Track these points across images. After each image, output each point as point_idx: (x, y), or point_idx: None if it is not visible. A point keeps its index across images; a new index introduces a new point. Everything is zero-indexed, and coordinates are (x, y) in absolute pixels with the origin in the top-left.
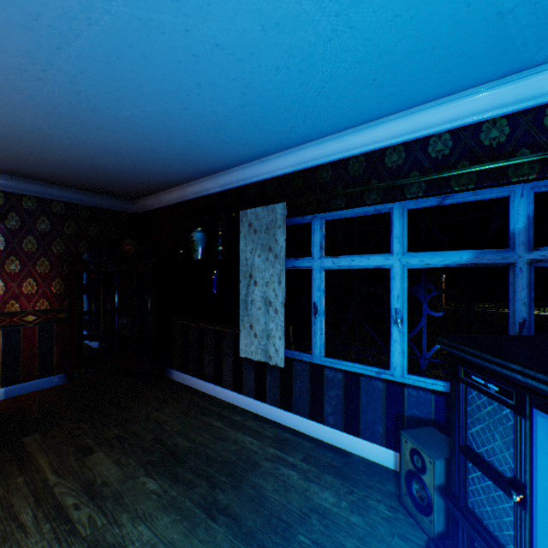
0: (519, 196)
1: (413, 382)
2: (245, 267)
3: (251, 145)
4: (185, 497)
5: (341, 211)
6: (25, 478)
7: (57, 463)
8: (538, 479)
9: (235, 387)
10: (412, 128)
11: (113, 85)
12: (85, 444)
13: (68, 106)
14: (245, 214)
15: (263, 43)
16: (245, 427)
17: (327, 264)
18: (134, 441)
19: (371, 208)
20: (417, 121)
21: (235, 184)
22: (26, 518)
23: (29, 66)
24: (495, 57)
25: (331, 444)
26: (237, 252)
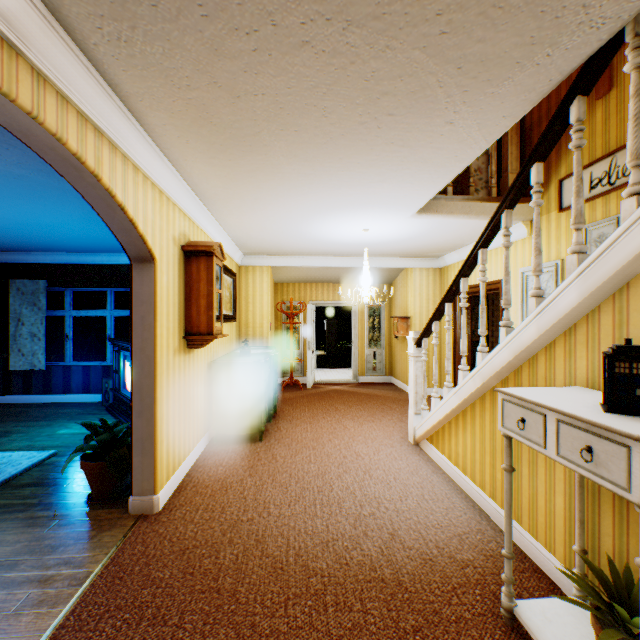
0: None
1: None
2: (15, 315)
3: (22, 248)
4: None
5: (83, 288)
6: None
7: None
8: (121, 366)
9: (5, 392)
10: (113, 260)
11: None
12: None
13: None
14: (15, 282)
15: (35, 237)
16: (17, 407)
17: (75, 314)
18: None
19: (98, 289)
20: (115, 258)
21: (5, 261)
22: None
23: None
24: None
25: (76, 402)
26: (7, 304)
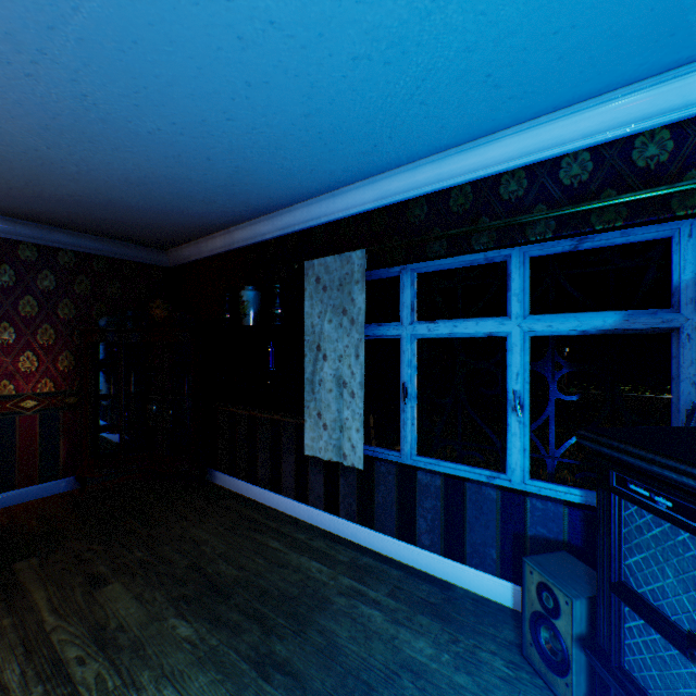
0: (686, 236)
1: (537, 490)
2: (311, 336)
3: (319, 172)
4: (229, 648)
5: (439, 261)
6: (13, 619)
7: (58, 599)
8: None
9: (297, 495)
10: (537, 146)
11: (130, 84)
12: (96, 573)
13: (70, 116)
14: (311, 266)
15: (335, 19)
16: (311, 549)
17: (421, 331)
18: (162, 568)
19: (480, 256)
20: (544, 135)
21: (297, 226)
22: (10, 677)
23: (12, 55)
24: (657, 41)
25: (427, 573)
26: (301, 316)
